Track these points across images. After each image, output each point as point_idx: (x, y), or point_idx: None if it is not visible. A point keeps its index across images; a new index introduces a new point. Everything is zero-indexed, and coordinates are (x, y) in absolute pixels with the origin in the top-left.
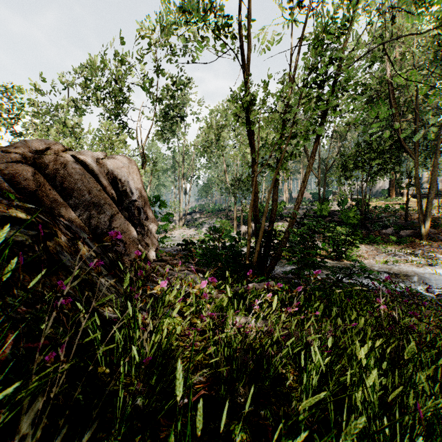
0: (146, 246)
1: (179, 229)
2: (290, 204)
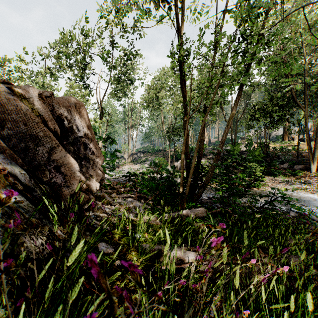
0: (90, 177)
1: (128, 164)
2: (209, 146)
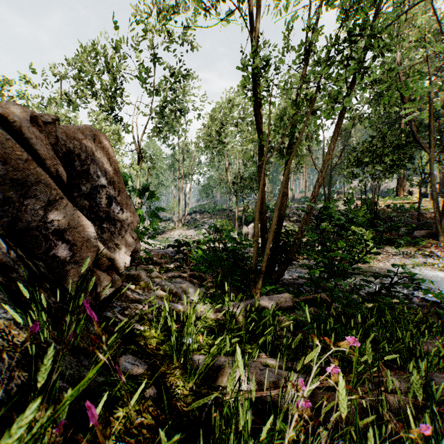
0: (116, 248)
1: (179, 230)
2: (293, 204)
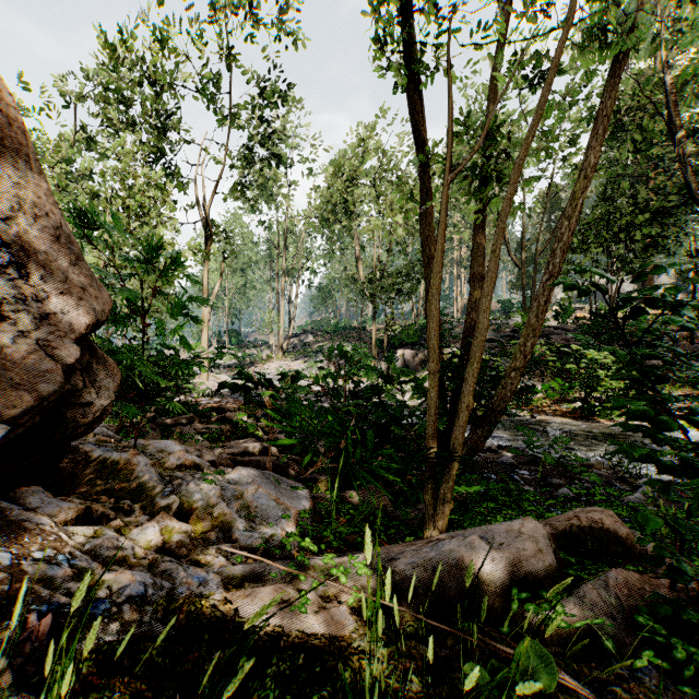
0: None
1: (278, 361)
2: None
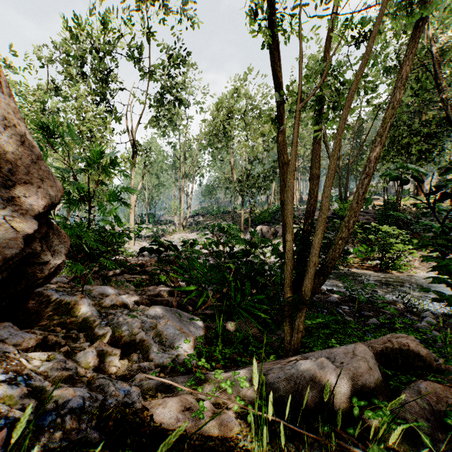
0: None
1: (180, 233)
2: (303, 205)
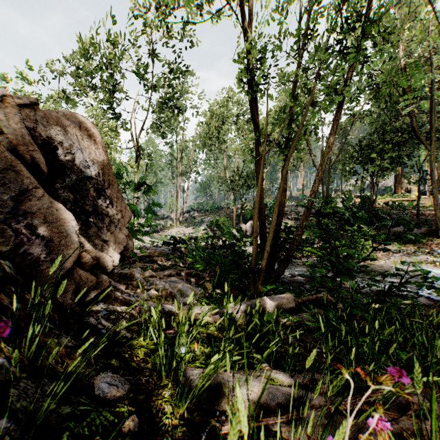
0: (104, 245)
1: (177, 227)
2: (291, 202)
